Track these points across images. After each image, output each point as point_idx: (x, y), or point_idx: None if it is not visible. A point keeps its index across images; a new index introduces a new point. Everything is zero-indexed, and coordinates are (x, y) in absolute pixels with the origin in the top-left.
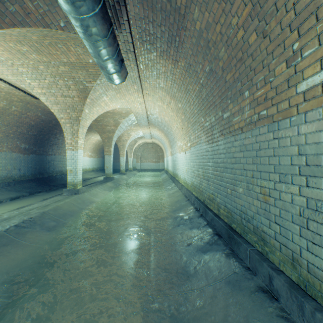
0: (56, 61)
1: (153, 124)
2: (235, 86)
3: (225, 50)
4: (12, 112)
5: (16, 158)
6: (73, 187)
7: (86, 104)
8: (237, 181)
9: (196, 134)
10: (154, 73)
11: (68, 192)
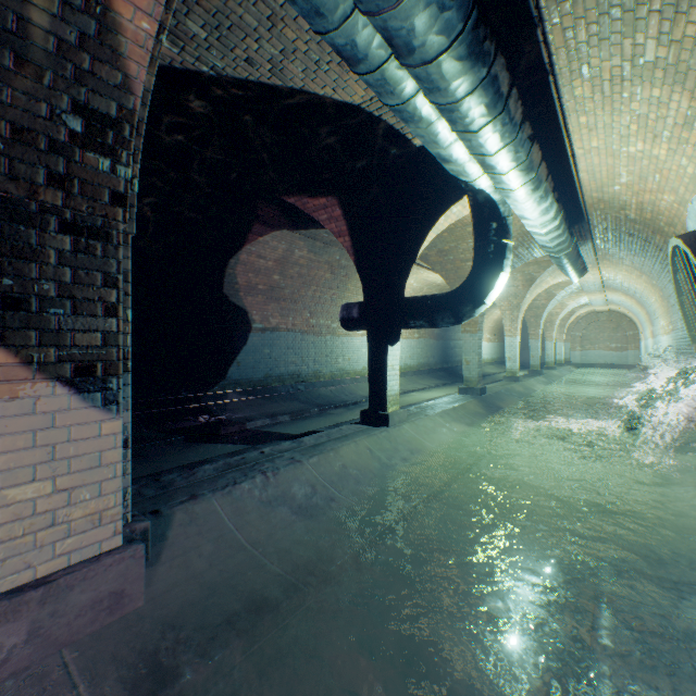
0: None
1: (611, 288)
2: None
3: None
4: None
5: (431, 345)
6: (511, 375)
7: (529, 290)
8: (691, 362)
9: (674, 318)
10: (615, 257)
11: (506, 379)
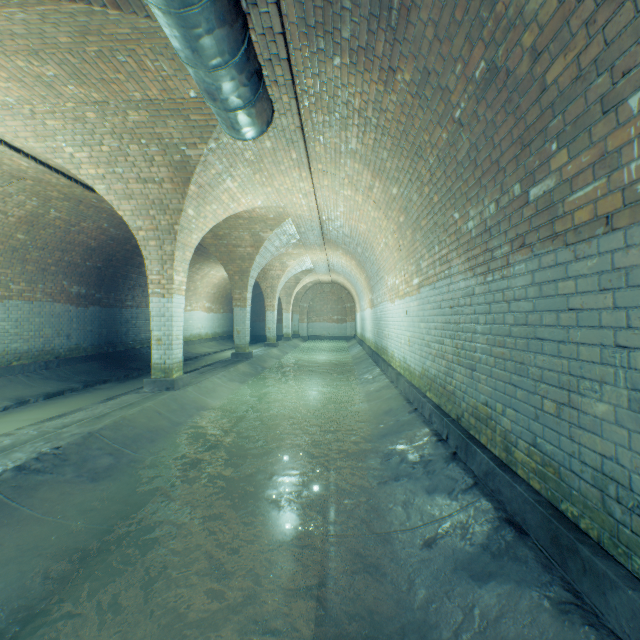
0: (120, 99)
1: (332, 243)
2: (585, 91)
3: None
4: (51, 221)
5: (61, 314)
6: (163, 375)
7: (189, 196)
8: (585, 380)
9: (435, 255)
10: (335, 115)
11: (153, 384)
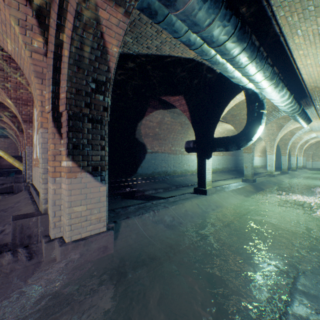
0: None
1: None
2: None
3: None
4: None
5: (229, 159)
6: (270, 173)
7: (280, 131)
8: None
9: None
10: None
11: (267, 175)
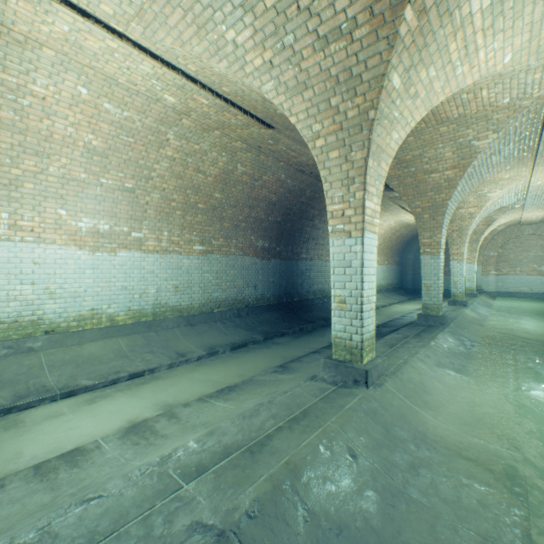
0: None
1: None
2: None
3: None
4: (238, 178)
5: (249, 266)
6: (347, 356)
7: (398, 39)
8: None
9: None
10: None
11: (333, 369)
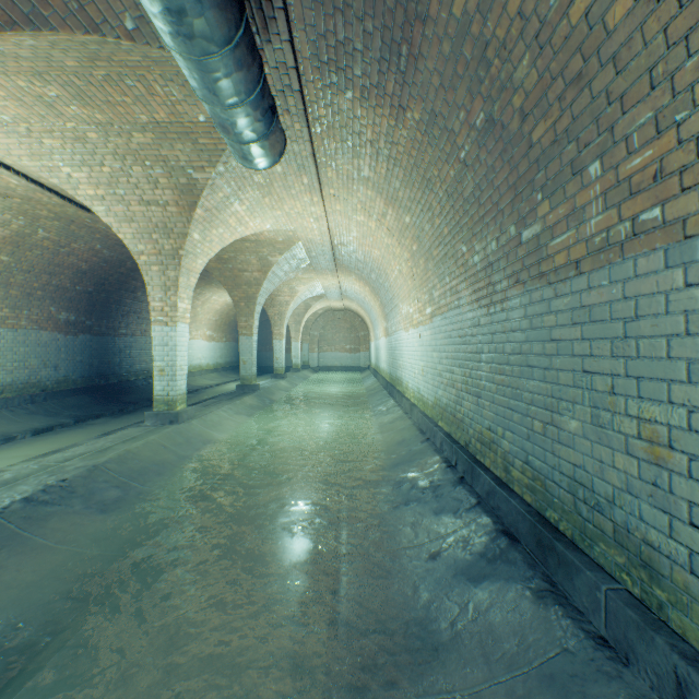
0: (125, 120)
1: (345, 268)
2: (560, 154)
3: (532, 60)
4: (38, 242)
5: (48, 343)
6: (166, 407)
7: (195, 220)
8: (562, 401)
9: (446, 285)
10: (347, 144)
11: (155, 418)
